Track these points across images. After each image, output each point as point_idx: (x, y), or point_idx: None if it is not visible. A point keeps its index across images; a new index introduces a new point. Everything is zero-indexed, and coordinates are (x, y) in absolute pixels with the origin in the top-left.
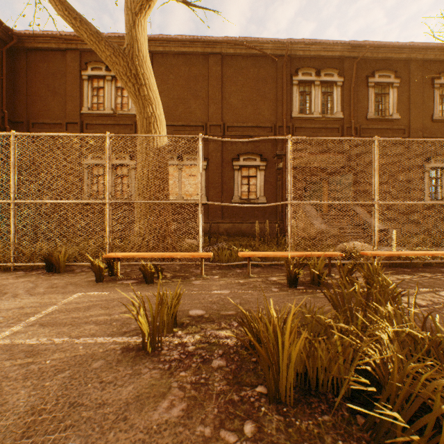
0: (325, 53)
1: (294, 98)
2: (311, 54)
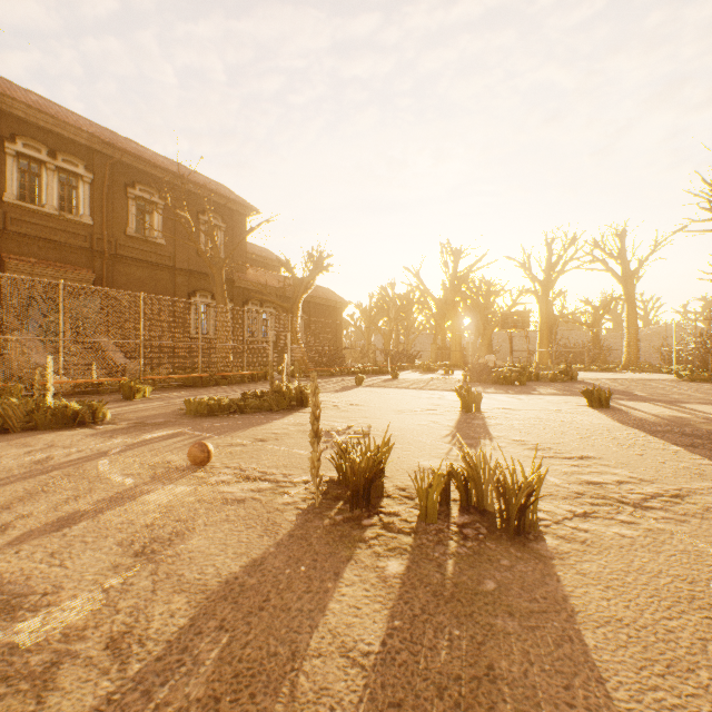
0: (65, 133)
1: (10, 174)
2: (40, 123)
